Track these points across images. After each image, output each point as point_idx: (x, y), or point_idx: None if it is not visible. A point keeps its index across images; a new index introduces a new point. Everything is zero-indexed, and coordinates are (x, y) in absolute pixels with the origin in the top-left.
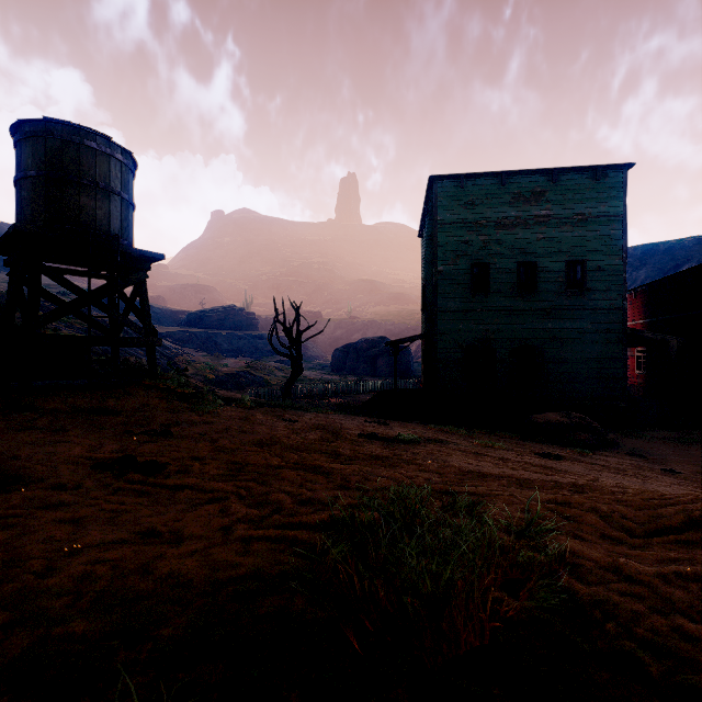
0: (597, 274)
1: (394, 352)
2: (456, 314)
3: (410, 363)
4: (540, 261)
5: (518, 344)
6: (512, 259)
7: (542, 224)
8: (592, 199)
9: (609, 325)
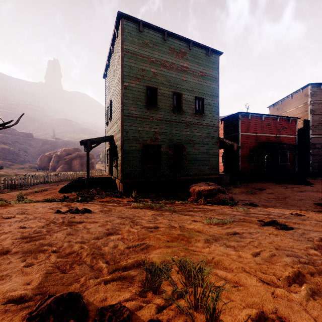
0: (208, 107)
1: (87, 148)
2: (137, 119)
3: (94, 163)
4: (184, 93)
5: (173, 143)
6: (170, 89)
7: (185, 72)
8: (206, 65)
9: (213, 135)
